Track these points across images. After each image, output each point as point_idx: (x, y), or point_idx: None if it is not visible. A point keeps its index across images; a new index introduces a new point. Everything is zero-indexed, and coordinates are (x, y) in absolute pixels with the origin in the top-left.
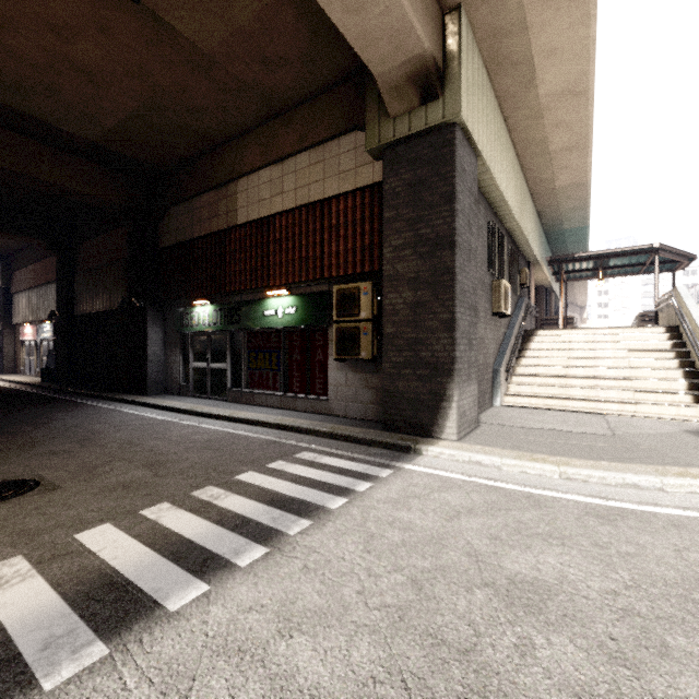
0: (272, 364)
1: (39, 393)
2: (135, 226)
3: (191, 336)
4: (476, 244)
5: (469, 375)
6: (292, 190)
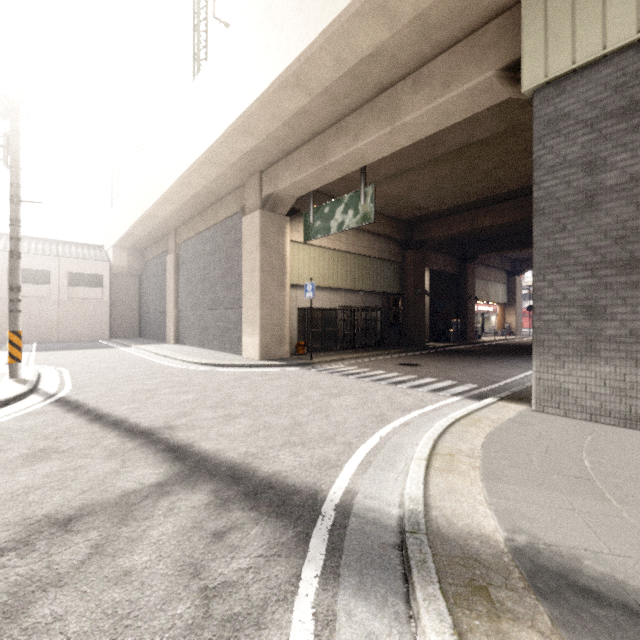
0: None
1: None
2: None
3: None
4: (639, 166)
5: (588, 350)
6: None
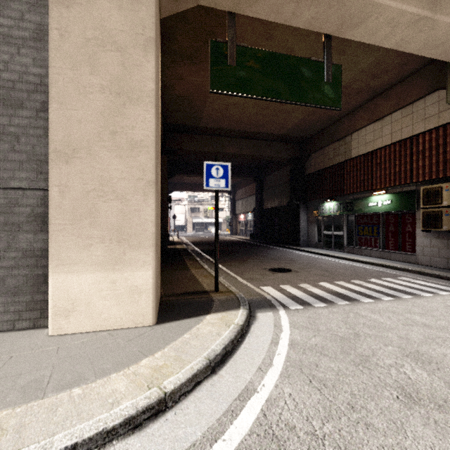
0: (373, 233)
1: (254, 243)
2: (294, 166)
3: (322, 218)
4: None
5: None
6: (388, 134)
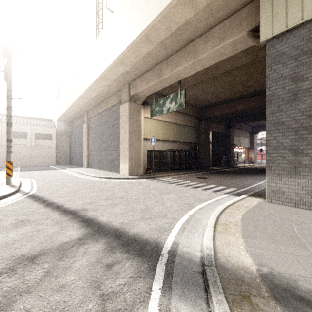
0: None
1: None
2: None
3: None
4: None
5: (294, 171)
6: None
